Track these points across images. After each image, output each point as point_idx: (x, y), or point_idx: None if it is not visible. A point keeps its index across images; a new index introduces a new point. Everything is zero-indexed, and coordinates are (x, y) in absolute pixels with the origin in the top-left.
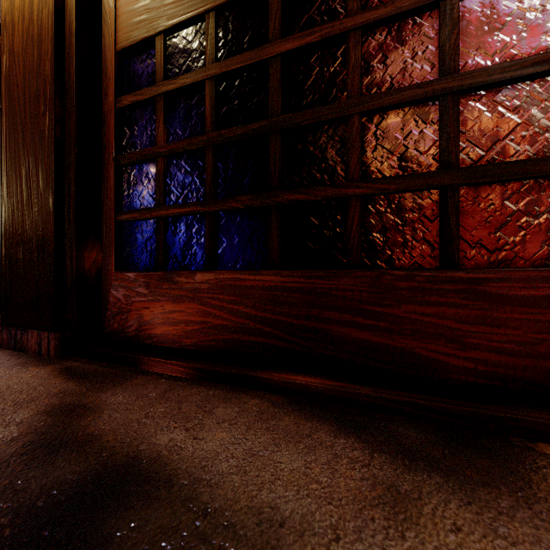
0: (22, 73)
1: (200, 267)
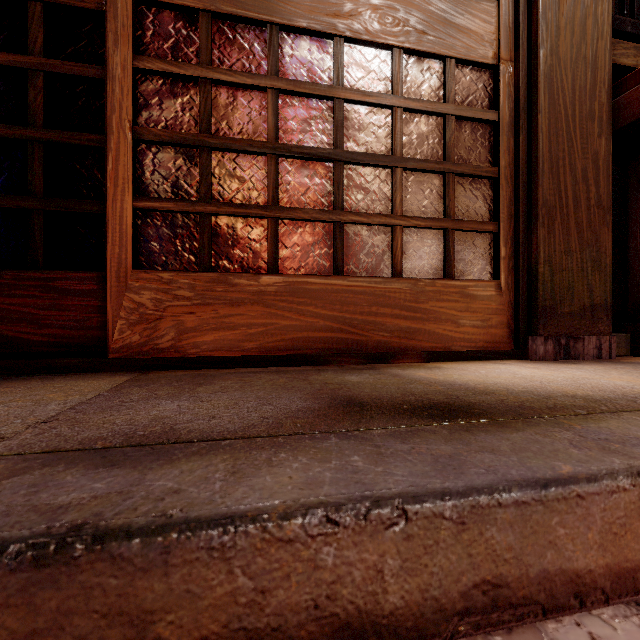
0: None
1: None
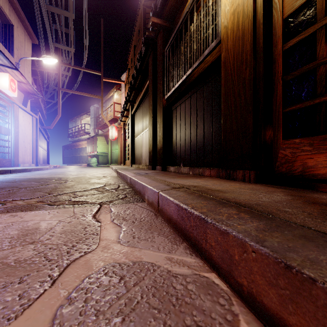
0: (232, 56)
1: None
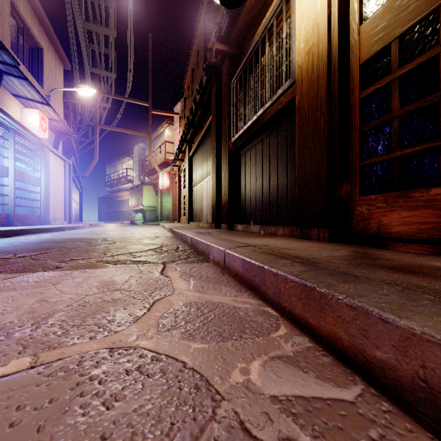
0: (307, 101)
1: (433, 185)
